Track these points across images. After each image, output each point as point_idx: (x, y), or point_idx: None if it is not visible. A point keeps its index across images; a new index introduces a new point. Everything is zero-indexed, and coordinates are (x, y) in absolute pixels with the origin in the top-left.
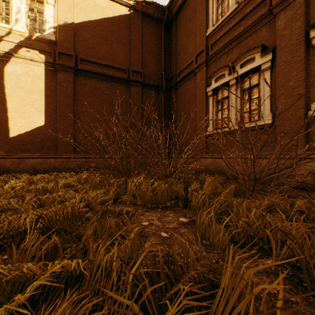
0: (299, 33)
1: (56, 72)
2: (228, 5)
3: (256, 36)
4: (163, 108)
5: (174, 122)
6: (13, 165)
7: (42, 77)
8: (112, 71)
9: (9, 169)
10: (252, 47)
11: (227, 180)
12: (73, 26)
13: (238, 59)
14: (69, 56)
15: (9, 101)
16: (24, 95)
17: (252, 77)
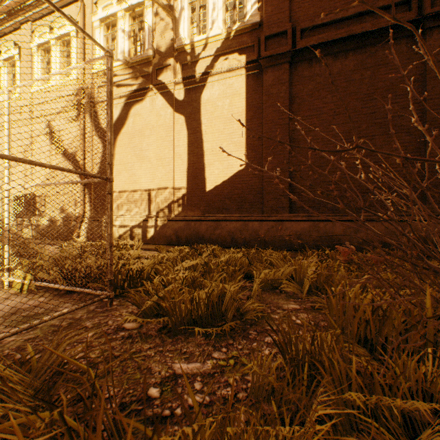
0: None
1: (261, 75)
2: None
3: None
4: None
5: None
6: (208, 231)
7: (241, 92)
8: (370, 22)
9: (204, 236)
10: None
11: None
12: None
13: None
14: (281, 36)
15: (205, 141)
16: (221, 128)
17: None
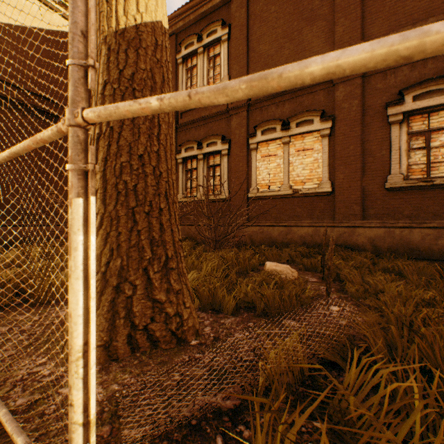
0: (244, 137)
1: None
2: (197, 84)
3: (219, 124)
4: None
5: None
6: None
7: None
8: (49, 105)
9: None
10: (216, 132)
11: (197, 245)
12: None
13: (206, 139)
14: None
15: None
16: None
17: (216, 156)
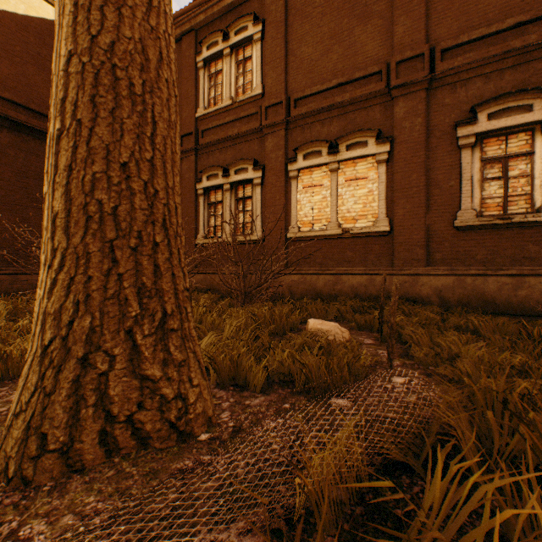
0: (281, 162)
1: None
2: (222, 95)
3: (250, 146)
4: None
5: None
6: None
7: None
8: (25, 115)
9: None
10: (246, 155)
11: (222, 299)
12: None
13: (233, 164)
14: None
15: None
16: None
17: (246, 186)
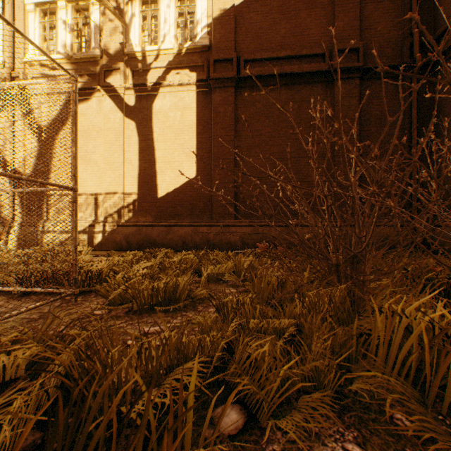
0: None
1: (211, 93)
2: None
3: None
4: (415, 112)
5: (450, 139)
6: (160, 236)
7: (192, 106)
8: (297, 65)
9: (156, 241)
10: None
11: None
12: (233, 12)
13: None
14: (228, 62)
15: (157, 148)
16: (173, 138)
17: None
